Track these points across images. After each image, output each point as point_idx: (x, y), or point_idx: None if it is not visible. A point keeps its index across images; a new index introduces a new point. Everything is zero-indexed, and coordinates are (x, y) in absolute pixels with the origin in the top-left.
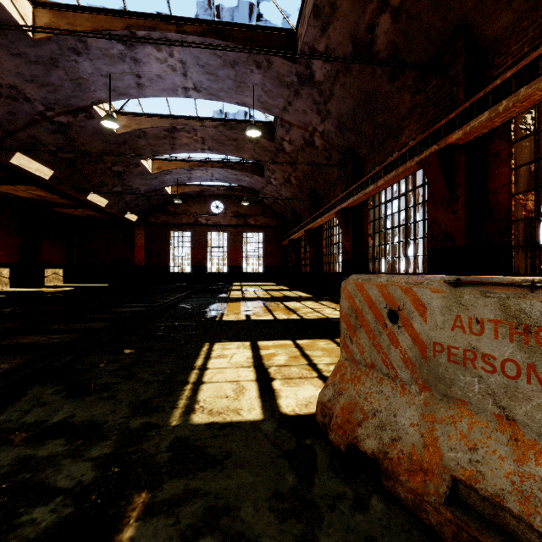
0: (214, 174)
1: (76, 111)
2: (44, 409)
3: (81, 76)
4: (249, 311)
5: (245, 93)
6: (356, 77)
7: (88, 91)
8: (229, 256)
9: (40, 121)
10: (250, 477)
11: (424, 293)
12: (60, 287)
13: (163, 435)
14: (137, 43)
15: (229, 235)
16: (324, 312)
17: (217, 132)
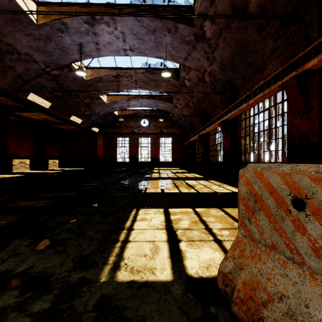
0: (143, 103)
1: (62, 67)
2: (15, 259)
3: (64, 46)
4: (163, 186)
5: (161, 50)
6: (234, 32)
7: (69, 54)
8: (151, 152)
9: (42, 74)
10: None
11: None
12: (56, 170)
13: (92, 292)
14: (96, 23)
15: (151, 139)
16: (212, 188)
17: (144, 76)
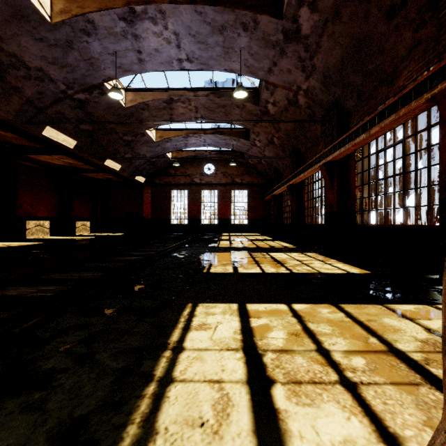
0: (206, 140)
1: (91, 88)
2: None
3: (93, 56)
4: (236, 262)
5: (232, 59)
6: (347, 23)
7: (99, 69)
8: (219, 210)
9: (63, 99)
10: None
11: None
12: (86, 236)
13: None
14: (136, 19)
15: (219, 192)
16: (314, 266)
17: (208, 100)
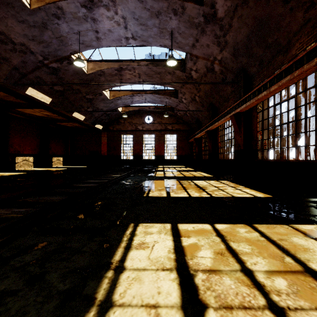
0: (147, 98)
1: (62, 59)
2: None
3: (62, 35)
4: (169, 188)
5: (165, 37)
6: (252, 7)
7: (67, 45)
8: (156, 149)
9: (41, 67)
10: None
11: None
12: (59, 168)
13: None
14: (94, 6)
15: (156, 136)
16: (228, 191)
17: (147, 69)
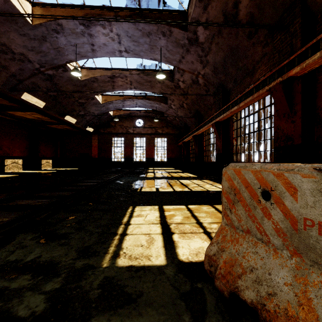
0: (137, 103)
1: (57, 67)
2: (23, 251)
3: (60, 46)
4: (158, 185)
5: (155, 52)
6: (226, 38)
7: (64, 55)
8: (146, 152)
9: (37, 74)
10: (156, 315)
11: (295, 178)
12: (50, 170)
13: (96, 275)
14: (91, 24)
15: (146, 139)
16: (205, 187)
17: (139, 77)
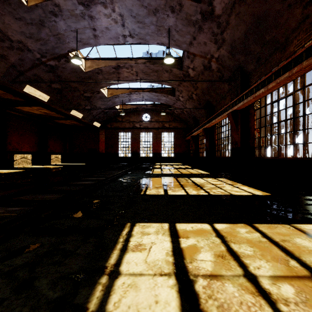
0: (144, 96)
1: (59, 57)
2: None
3: (59, 32)
4: (166, 185)
5: (163, 35)
6: (250, 4)
7: (65, 42)
8: (153, 147)
9: (38, 65)
10: None
11: None
12: (57, 165)
13: None
14: (91, 3)
15: (153, 134)
16: (226, 189)
17: (145, 67)
